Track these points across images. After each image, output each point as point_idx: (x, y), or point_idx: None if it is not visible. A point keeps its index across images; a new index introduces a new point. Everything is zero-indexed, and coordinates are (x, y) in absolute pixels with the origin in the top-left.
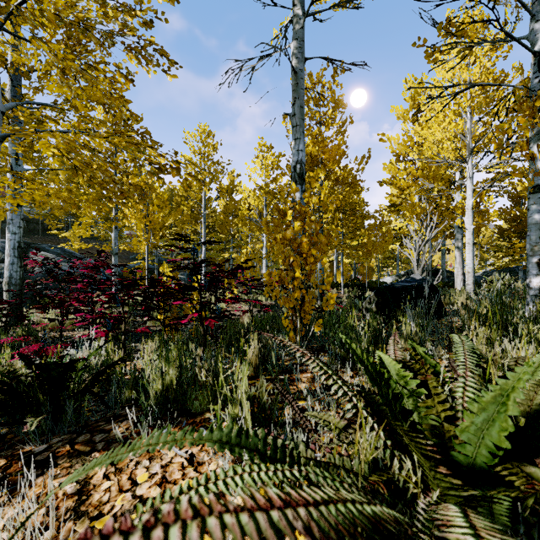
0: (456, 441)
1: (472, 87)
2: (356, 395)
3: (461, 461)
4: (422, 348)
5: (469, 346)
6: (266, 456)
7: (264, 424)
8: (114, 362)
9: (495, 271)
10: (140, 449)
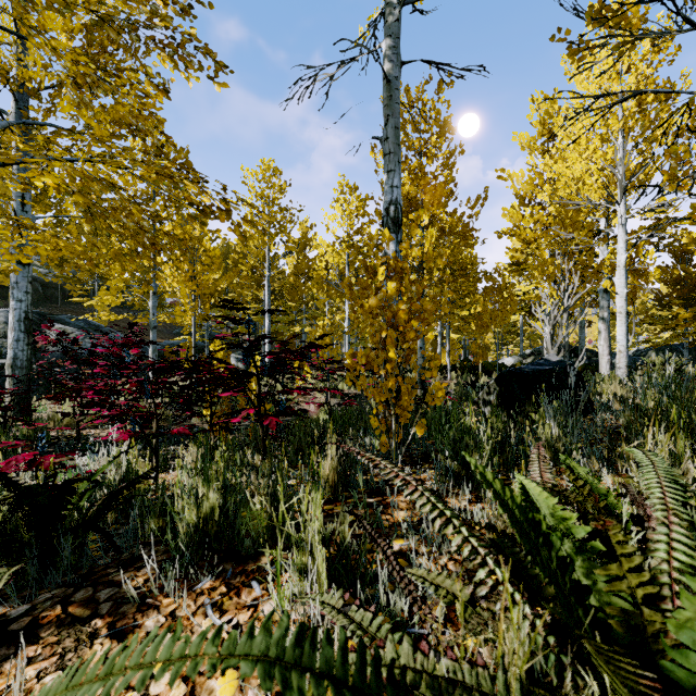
0: (667, 641)
1: (634, 96)
2: (492, 552)
3: (680, 681)
4: (582, 467)
5: (665, 471)
6: (346, 687)
7: (345, 579)
8: (135, 479)
9: (651, 349)
10: (121, 675)
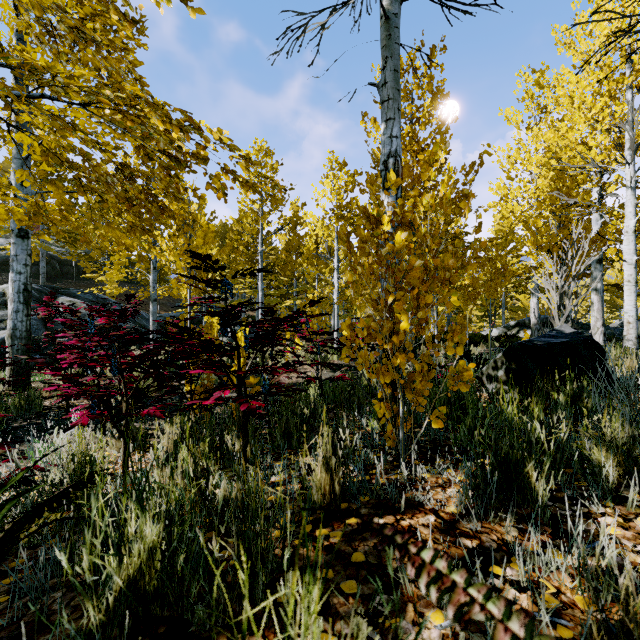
0: None
1: None
2: None
3: None
4: None
5: None
6: None
7: None
8: (64, 490)
9: (639, 321)
10: None
